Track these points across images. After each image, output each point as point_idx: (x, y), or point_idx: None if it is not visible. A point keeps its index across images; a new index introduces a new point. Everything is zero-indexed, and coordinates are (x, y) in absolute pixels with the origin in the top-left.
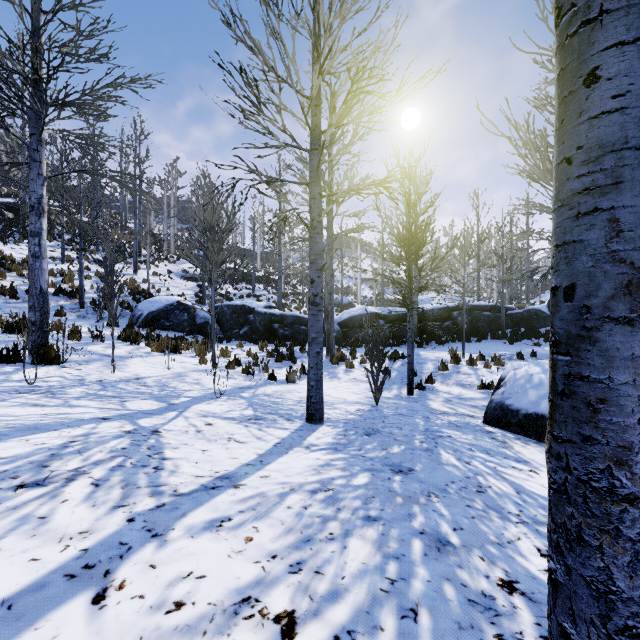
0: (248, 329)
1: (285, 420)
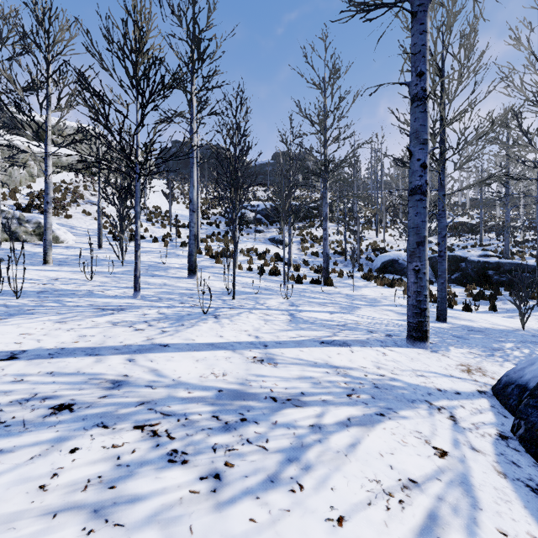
0: (459, 275)
1: None
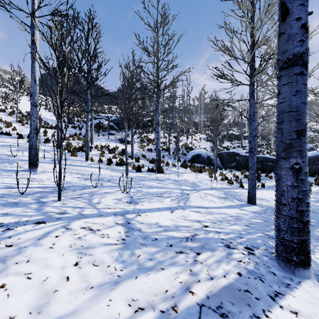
0: (235, 164)
1: (237, 200)
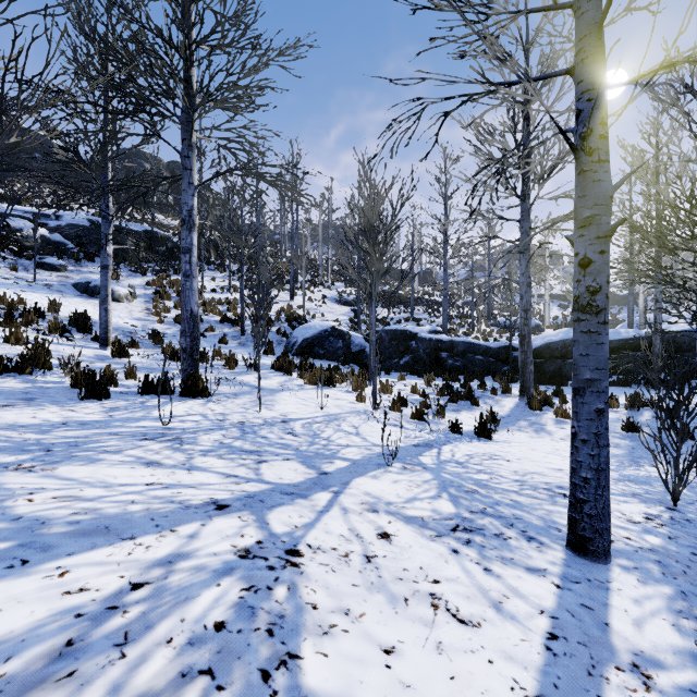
0: (409, 359)
1: (522, 538)
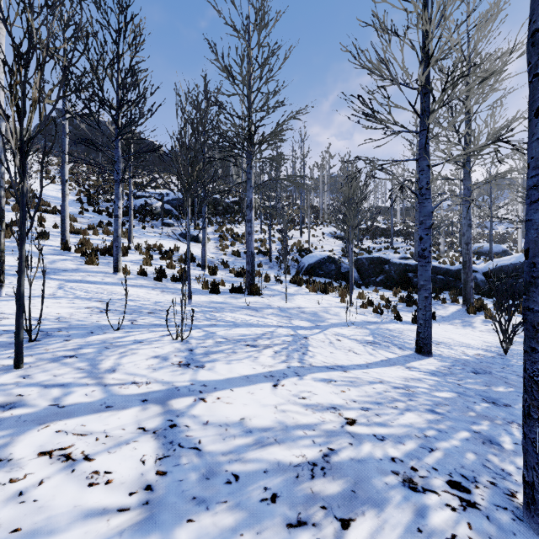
0: (383, 277)
1: (397, 348)
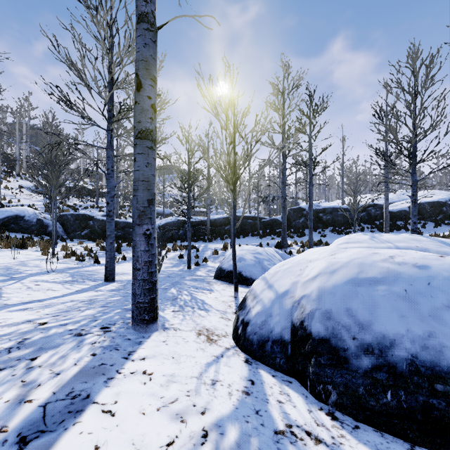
0: (88, 231)
1: (91, 281)
